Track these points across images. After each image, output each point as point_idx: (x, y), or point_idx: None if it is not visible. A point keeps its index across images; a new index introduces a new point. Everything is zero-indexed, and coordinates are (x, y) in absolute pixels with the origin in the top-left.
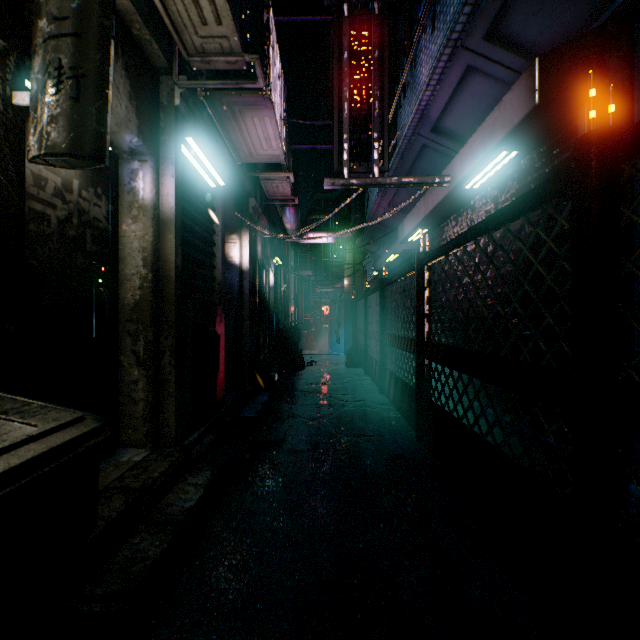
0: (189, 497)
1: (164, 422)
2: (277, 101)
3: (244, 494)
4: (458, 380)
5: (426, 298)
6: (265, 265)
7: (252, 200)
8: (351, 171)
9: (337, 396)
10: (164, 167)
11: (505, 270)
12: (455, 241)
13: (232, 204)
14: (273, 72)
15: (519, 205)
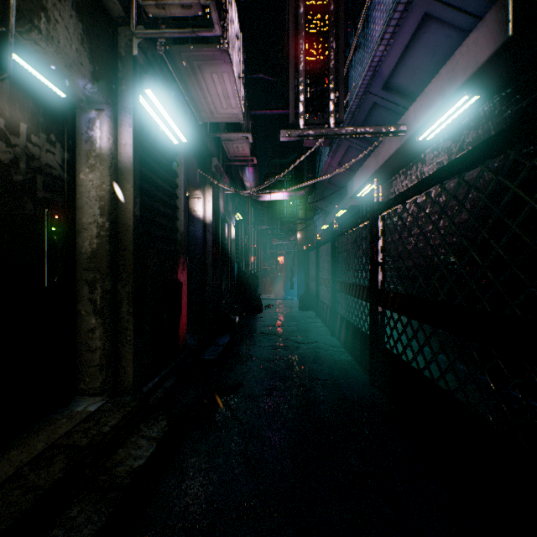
0: (140, 454)
1: (122, 370)
2: (235, 59)
3: (199, 446)
4: (418, 330)
5: (380, 247)
6: (227, 219)
7: (214, 159)
8: (307, 122)
9: (292, 338)
10: (122, 117)
11: (460, 219)
12: (415, 187)
13: (196, 162)
14: (231, 28)
15: (506, 136)
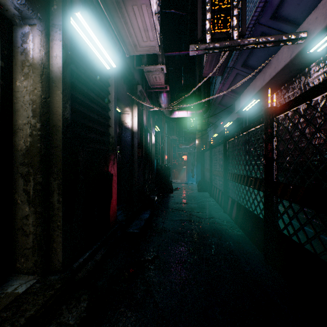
0: None
1: (53, 250)
2: None
3: None
4: None
5: (275, 145)
6: (148, 129)
7: (139, 86)
8: (212, 37)
9: (194, 213)
10: (53, 33)
11: None
12: None
13: (125, 87)
14: None
15: None
